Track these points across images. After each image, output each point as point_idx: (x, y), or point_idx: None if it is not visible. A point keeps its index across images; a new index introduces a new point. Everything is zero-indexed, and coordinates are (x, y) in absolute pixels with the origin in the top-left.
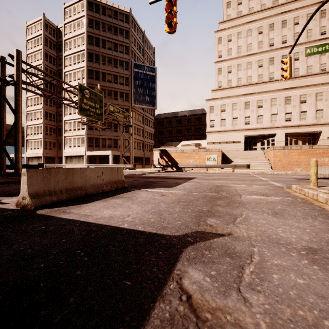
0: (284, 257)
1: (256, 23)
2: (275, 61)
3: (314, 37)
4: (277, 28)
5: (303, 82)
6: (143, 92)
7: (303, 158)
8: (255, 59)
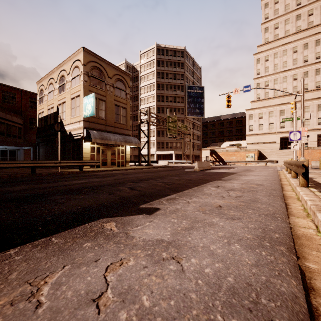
0: (253, 173)
1: (291, 44)
2: (309, 75)
3: None
4: (311, 47)
5: None
6: (194, 106)
7: None
8: (290, 74)
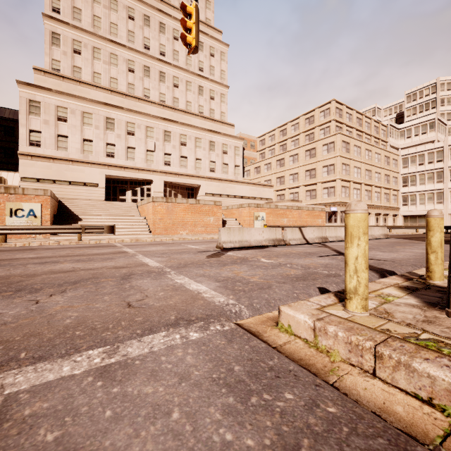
0: None
1: None
2: (151, 75)
3: (193, 69)
4: (155, 28)
5: (183, 119)
6: None
7: (190, 216)
8: (124, 55)
